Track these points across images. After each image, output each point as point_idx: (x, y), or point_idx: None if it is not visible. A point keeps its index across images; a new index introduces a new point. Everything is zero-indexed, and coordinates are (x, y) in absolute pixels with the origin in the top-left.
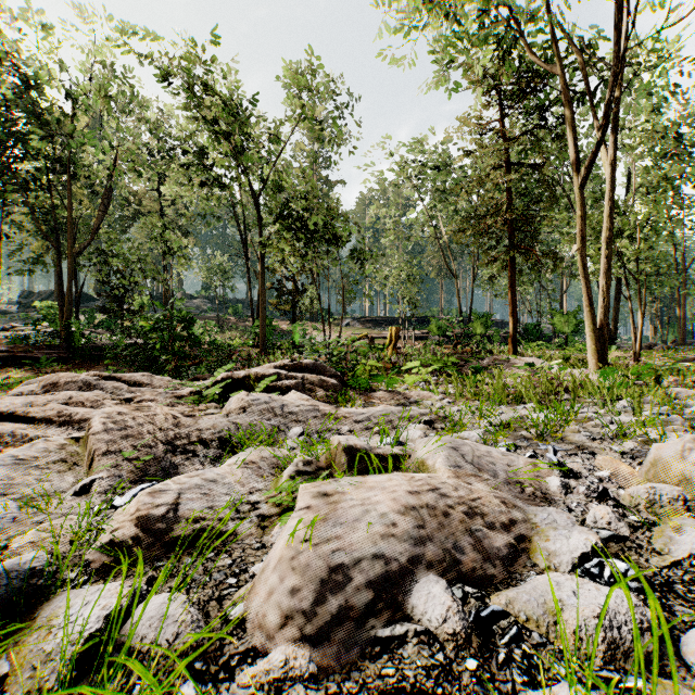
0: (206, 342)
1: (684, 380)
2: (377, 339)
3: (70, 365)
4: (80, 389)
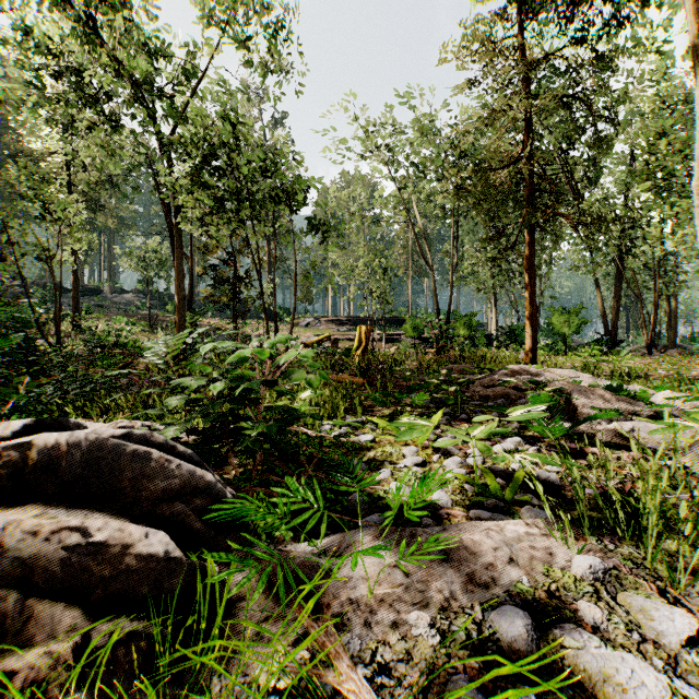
0: (114, 345)
1: None
2: (341, 341)
3: None
4: None
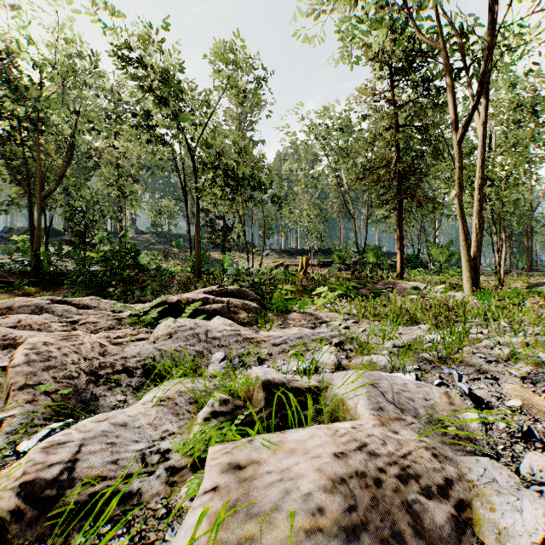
0: (153, 269)
1: (544, 302)
2: (290, 266)
3: (38, 288)
4: (33, 312)
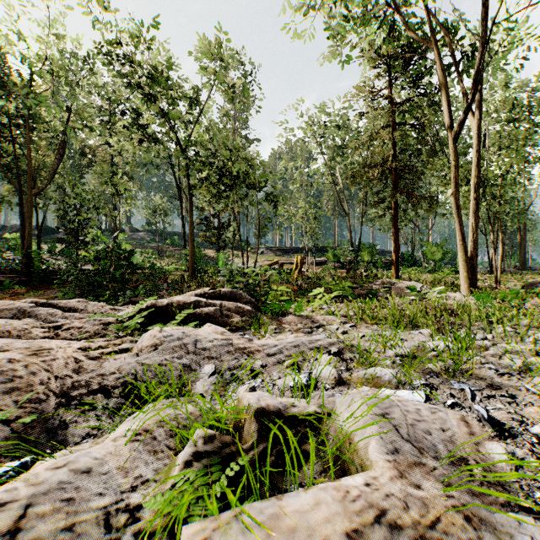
0: (147, 267)
1: None
2: (285, 264)
3: (30, 287)
4: (15, 316)
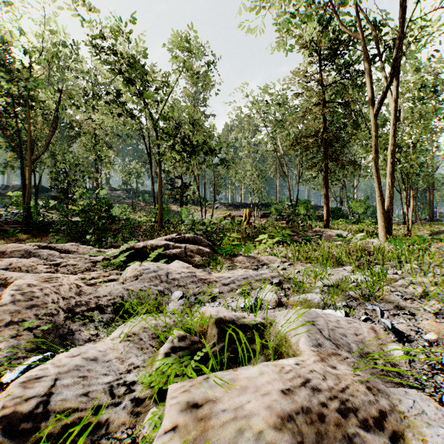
0: (124, 219)
1: None
2: (236, 217)
3: (29, 235)
4: (23, 256)
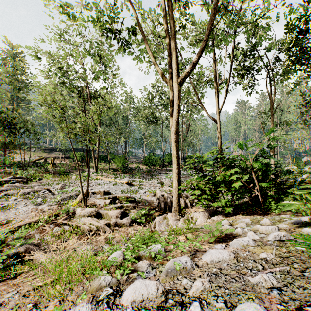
0: None
1: (107, 173)
2: (49, 158)
3: None
4: None
